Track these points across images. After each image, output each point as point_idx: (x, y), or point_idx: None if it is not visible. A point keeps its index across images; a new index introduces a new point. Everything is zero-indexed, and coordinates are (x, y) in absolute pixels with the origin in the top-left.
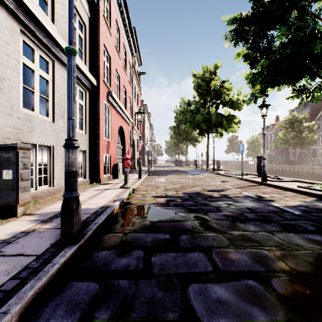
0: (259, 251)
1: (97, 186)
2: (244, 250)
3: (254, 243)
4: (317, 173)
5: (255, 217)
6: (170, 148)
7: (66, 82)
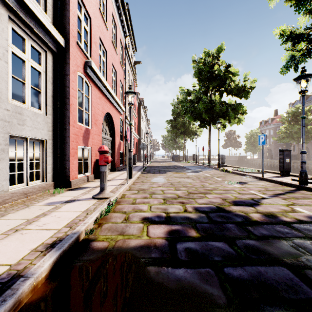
0: None
1: (60, 194)
2: None
3: None
4: None
5: None
6: (167, 142)
7: None
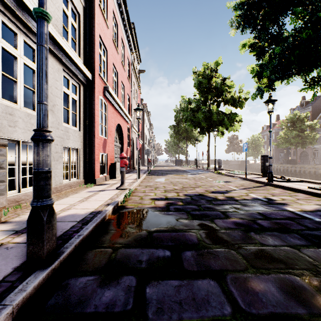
0: (289, 277)
1: (92, 187)
2: (268, 276)
3: (278, 264)
4: (319, 173)
5: (271, 225)
6: (170, 147)
7: (56, 74)
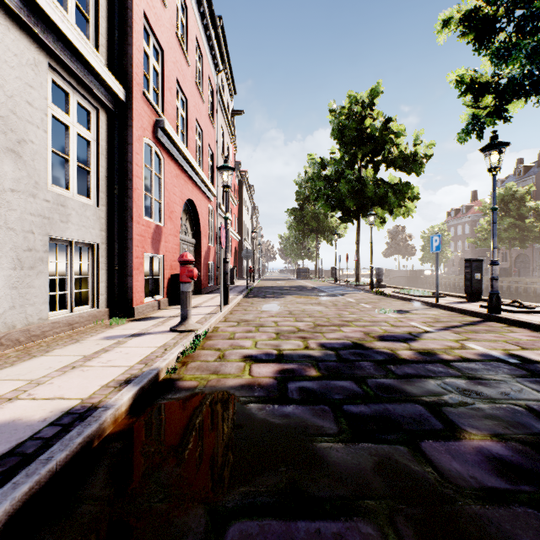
0: None
1: (120, 326)
2: None
3: None
4: None
5: None
6: (288, 247)
7: (30, 71)
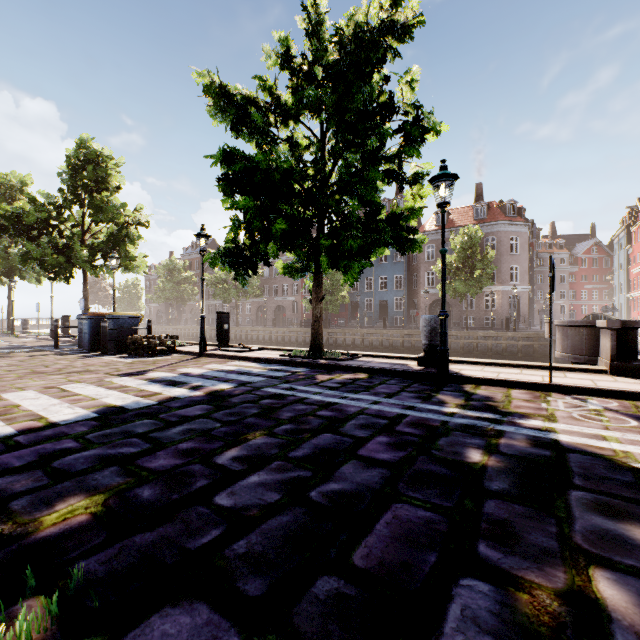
0: None
1: None
2: None
3: None
4: (192, 335)
5: None
6: None
7: None
